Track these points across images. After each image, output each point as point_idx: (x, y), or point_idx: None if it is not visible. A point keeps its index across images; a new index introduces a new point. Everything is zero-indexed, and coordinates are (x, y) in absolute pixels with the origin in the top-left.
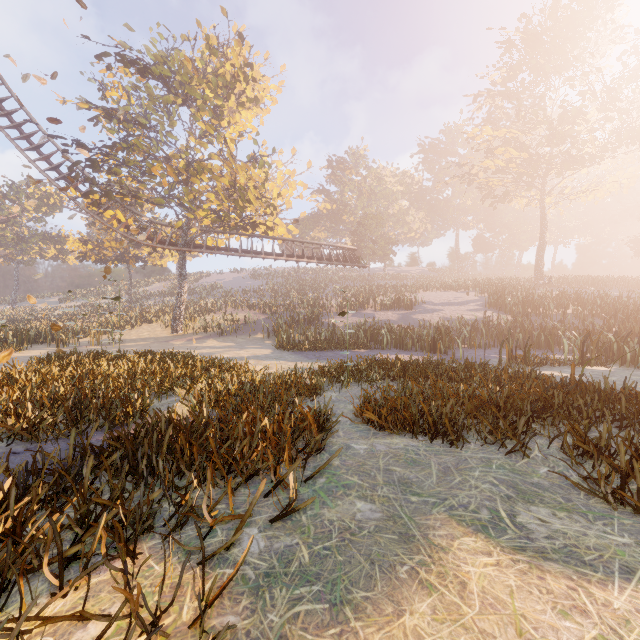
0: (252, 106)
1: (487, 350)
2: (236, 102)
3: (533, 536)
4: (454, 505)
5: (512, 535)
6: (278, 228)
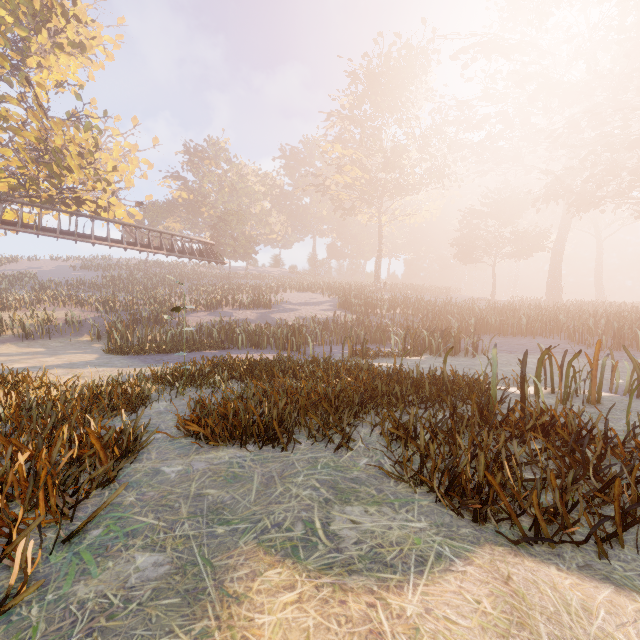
0: (76, 53)
1: (335, 346)
2: (51, 40)
3: (343, 545)
4: (267, 527)
5: (322, 550)
6: (114, 209)
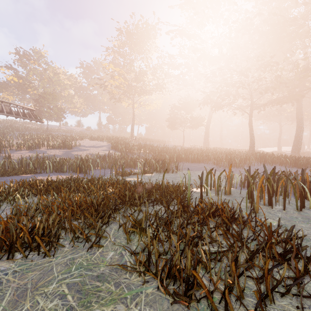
0: None
1: (108, 169)
2: None
3: None
4: None
5: None
6: None
